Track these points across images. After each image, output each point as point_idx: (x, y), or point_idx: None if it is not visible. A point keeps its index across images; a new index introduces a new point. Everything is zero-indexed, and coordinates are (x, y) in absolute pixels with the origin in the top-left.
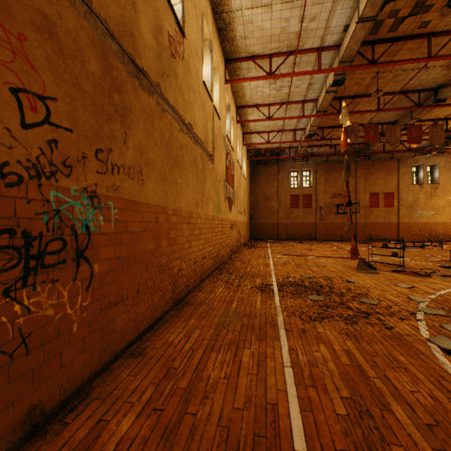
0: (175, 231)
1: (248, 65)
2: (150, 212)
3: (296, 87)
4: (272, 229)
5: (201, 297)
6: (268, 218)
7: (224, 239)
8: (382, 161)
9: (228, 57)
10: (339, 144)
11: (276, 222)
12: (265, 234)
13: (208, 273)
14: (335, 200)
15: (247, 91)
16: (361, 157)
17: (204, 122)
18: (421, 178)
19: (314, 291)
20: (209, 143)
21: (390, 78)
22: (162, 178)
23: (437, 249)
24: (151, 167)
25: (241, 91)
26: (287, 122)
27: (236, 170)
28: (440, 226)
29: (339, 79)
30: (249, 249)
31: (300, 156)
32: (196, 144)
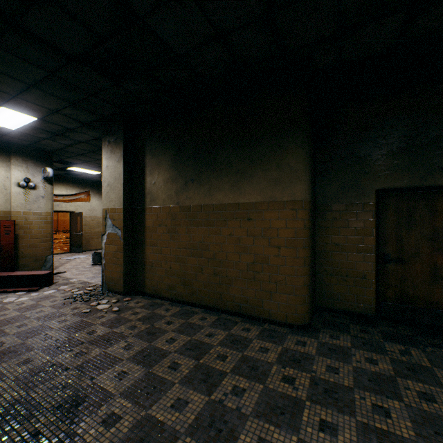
0: None
1: None
2: None
3: None
4: None
5: None
6: None
7: None
8: None
9: None
10: None
11: None
12: None
13: None
14: None
15: None
16: None
17: None
18: None
19: None
20: None
21: None
22: None
23: None
24: None
25: None
26: None
27: None
28: None
29: None
30: None
31: None
32: None
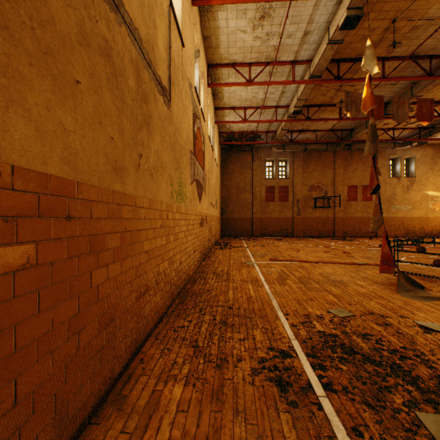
0: None
1: None
2: None
3: (288, 36)
4: (246, 224)
5: None
6: (241, 212)
7: (190, 243)
8: (360, 152)
9: None
10: (320, 130)
11: (250, 216)
12: (238, 230)
13: (158, 316)
14: (313, 193)
15: (223, 38)
16: (341, 146)
17: (145, 0)
18: (398, 171)
19: (407, 382)
20: (160, 60)
21: (405, 32)
22: None
23: (433, 247)
24: None
25: (214, 38)
26: (269, 96)
27: (207, 148)
28: (417, 221)
29: (354, 15)
30: (223, 250)
31: (279, 141)
32: (112, 9)
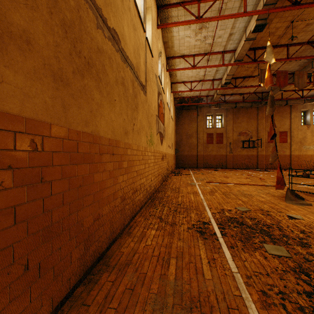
0: (88, 165)
1: (178, 13)
2: (9, 130)
3: (218, 37)
4: (192, 159)
5: (128, 249)
6: (189, 151)
7: (156, 170)
8: (277, 107)
9: (160, 3)
10: (246, 93)
11: (196, 154)
12: (187, 163)
13: (141, 206)
14: (241, 137)
15: (176, 42)
16: (262, 104)
17: (136, 47)
18: (308, 120)
19: (265, 235)
20: (141, 72)
21: (301, 28)
22: (53, 77)
23: None
24: (15, 40)
25: (170, 42)
26: (207, 73)
27: (166, 110)
28: None
29: (261, 23)
30: (176, 176)
31: (215, 102)
32: (124, 62)
